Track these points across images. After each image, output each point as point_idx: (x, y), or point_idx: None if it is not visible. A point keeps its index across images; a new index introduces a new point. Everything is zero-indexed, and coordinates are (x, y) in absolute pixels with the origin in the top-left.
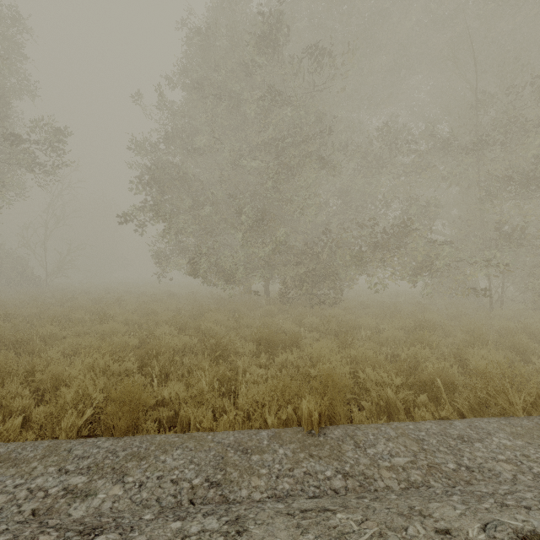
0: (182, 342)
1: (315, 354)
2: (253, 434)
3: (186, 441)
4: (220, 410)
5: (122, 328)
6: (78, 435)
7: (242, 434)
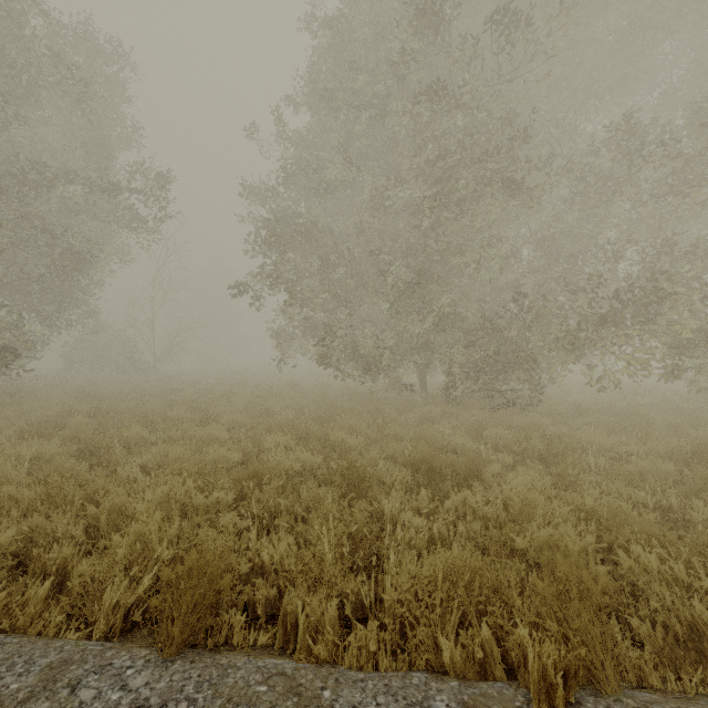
0: (300, 462)
1: (517, 502)
2: (416, 700)
3: (279, 700)
4: (352, 598)
5: (223, 434)
6: (125, 623)
7: (393, 696)
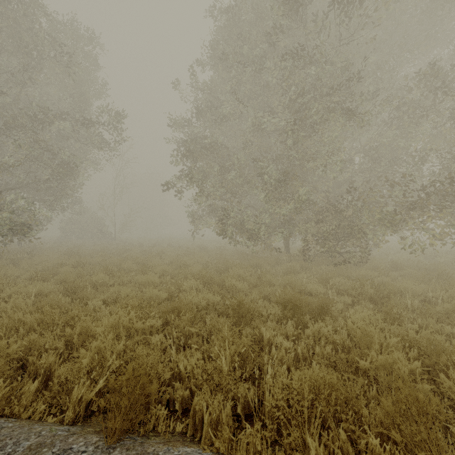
0: (206, 300)
1: (358, 333)
2: None
3: None
4: (242, 400)
5: (156, 280)
6: (86, 412)
7: None
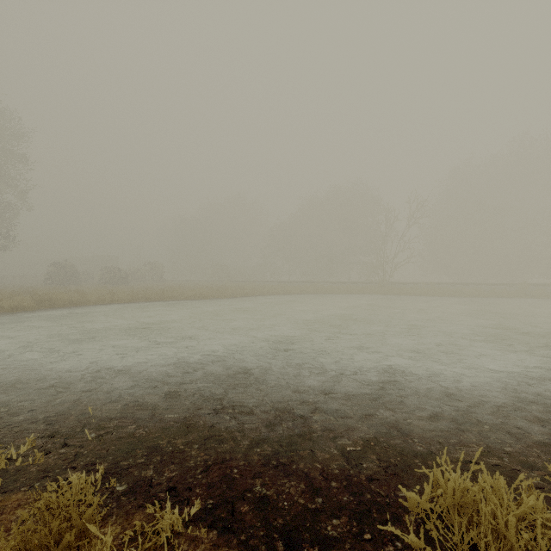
0: None
1: None
2: None
3: None
4: None
5: None
6: None
7: None
